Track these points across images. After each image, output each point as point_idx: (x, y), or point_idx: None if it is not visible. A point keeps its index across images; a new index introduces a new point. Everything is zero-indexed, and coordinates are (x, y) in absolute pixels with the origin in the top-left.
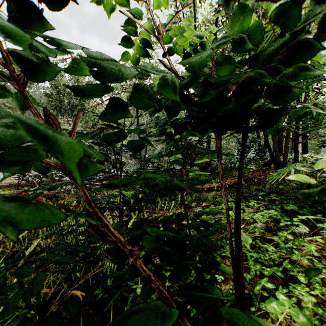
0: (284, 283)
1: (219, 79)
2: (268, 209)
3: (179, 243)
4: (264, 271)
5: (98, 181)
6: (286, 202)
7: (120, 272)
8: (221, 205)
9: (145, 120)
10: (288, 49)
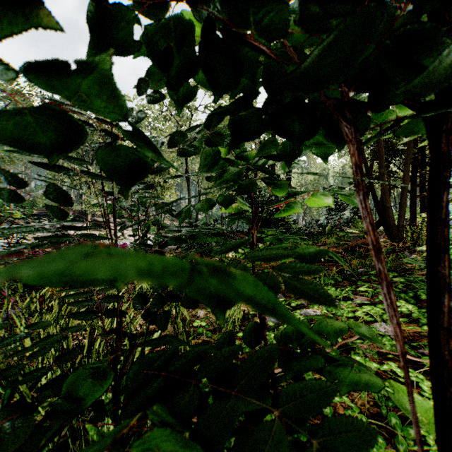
0: None
1: None
2: None
3: None
4: (435, 451)
5: None
6: (418, 286)
7: None
8: None
9: (198, 166)
10: None
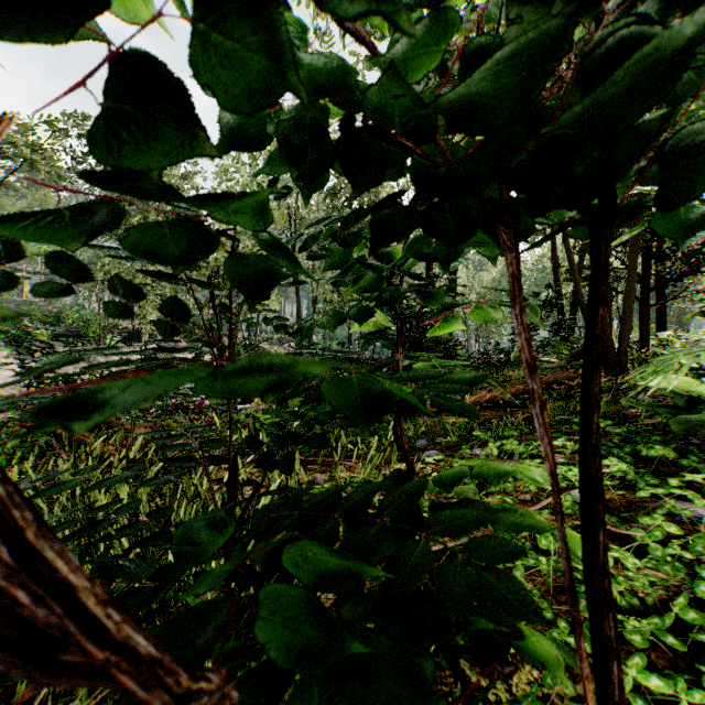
0: (679, 663)
1: None
2: None
3: (406, 592)
4: (630, 632)
5: None
6: (640, 439)
7: (228, 646)
8: (484, 445)
9: None
10: None
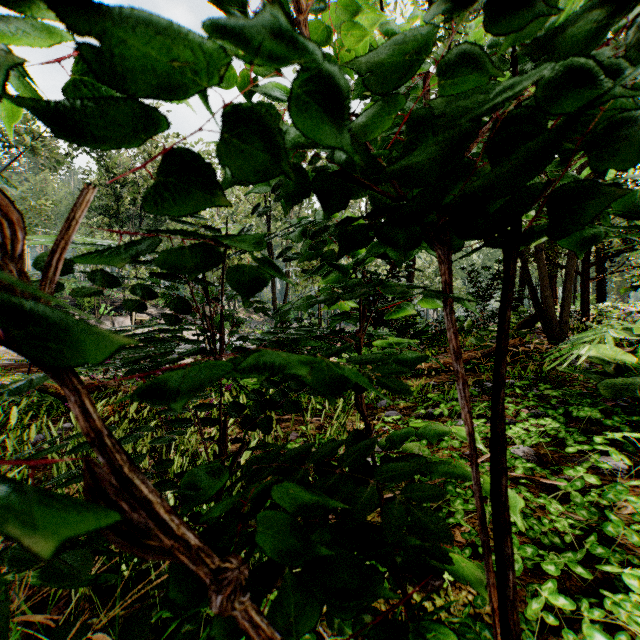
0: (589, 590)
1: (457, 110)
2: (535, 416)
3: (356, 522)
4: (546, 563)
5: (168, 363)
6: (573, 401)
7: None
8: (438, 405)
9: None
10: (628, 35)
